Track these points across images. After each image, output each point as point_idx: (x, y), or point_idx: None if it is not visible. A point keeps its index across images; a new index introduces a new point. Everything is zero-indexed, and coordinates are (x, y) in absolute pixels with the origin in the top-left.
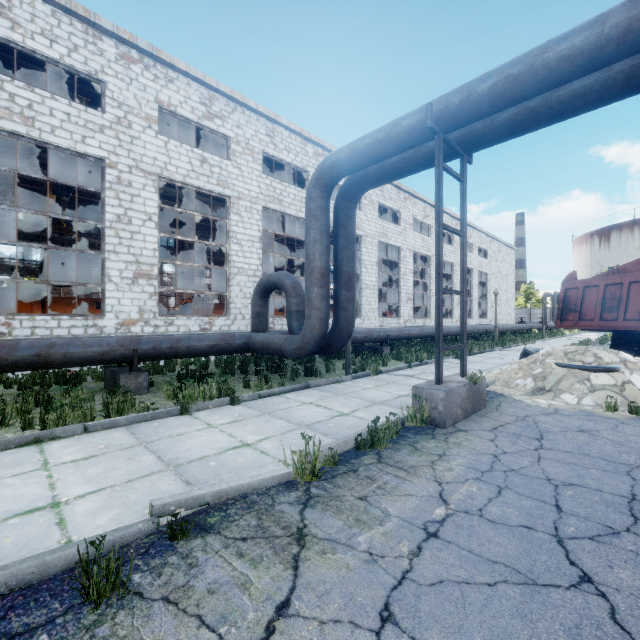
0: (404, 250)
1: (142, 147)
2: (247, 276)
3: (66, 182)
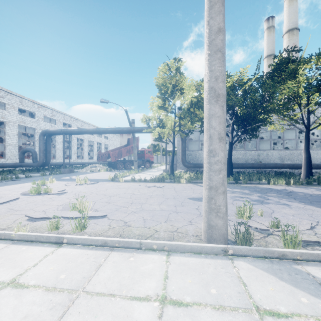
0: (73, 137)
1: None
2: (12, 146)
3: None
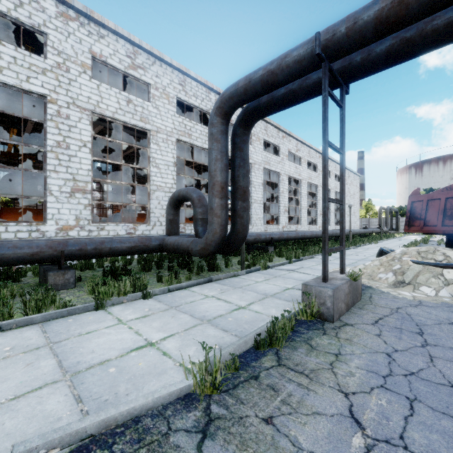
0: (282, 175)
1: (78, 88)
2: (164, 192)
3: (13, 113)
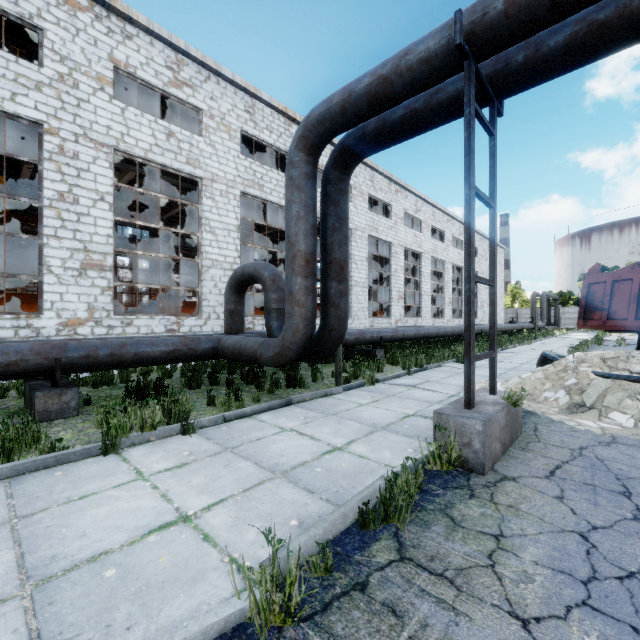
0: (395, 246)
1: (92, 112)
2: (222, 270)
3: None
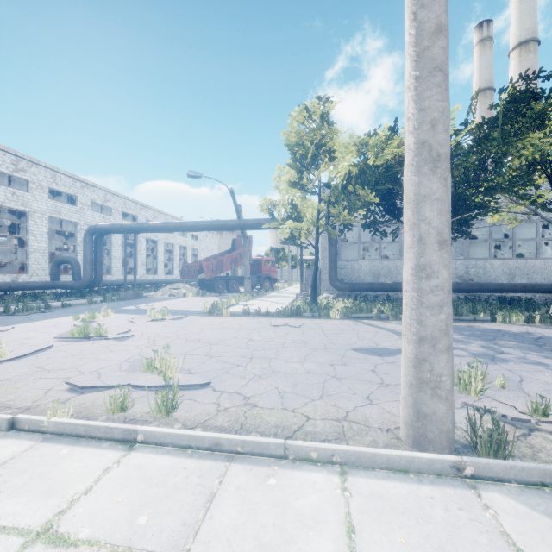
0: (140, 237)
1: None
2: (39, 253)
3: None
